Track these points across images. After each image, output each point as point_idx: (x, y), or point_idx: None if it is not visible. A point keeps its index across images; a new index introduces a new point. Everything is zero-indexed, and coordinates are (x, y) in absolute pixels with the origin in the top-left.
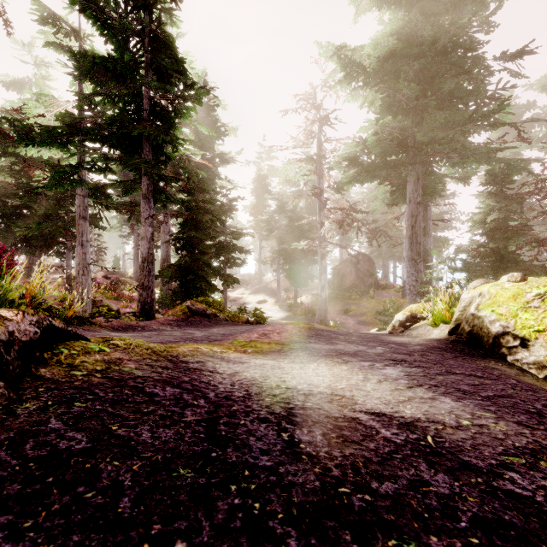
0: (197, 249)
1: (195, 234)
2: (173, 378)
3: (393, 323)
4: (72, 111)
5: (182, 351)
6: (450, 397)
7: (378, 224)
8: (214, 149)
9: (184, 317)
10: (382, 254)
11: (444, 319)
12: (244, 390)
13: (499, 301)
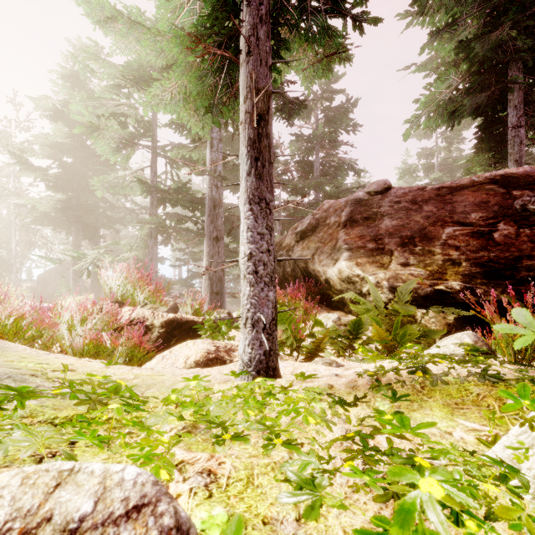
0: None
1: None
2: None
3: None
4: None
5: None
6: None
7: None
8: None
9: None
10: None
11: None
12: None
13: None
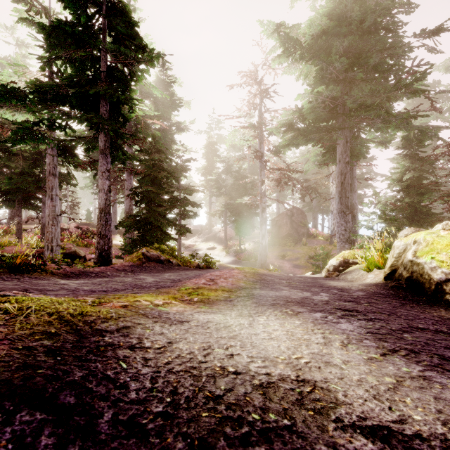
0: (154, 203)
1: (151, 189)
2: (53, 376)
3: (327, 267)
4: (43, 80)
5: (105, 312)
6: (445, 374)
7: (308, 183)
8: (171, 120)
9: (139, 263)
10: (312, 208)
11: (377, 264)
12: (171, 389)
13: (437, 248)
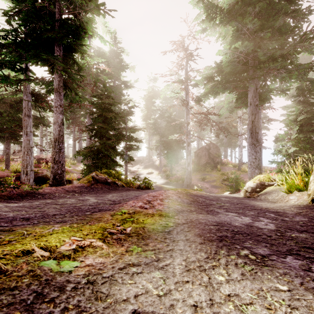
0: (105, 137)
1: (102, 125)
2: None
3: (246, 189)
4: None
5: None
6: None
7: (221, 125)
8: (120, 80)
9: (88, 185)
10: (223, 144)
11: (299, 187)
12: None
13: None
